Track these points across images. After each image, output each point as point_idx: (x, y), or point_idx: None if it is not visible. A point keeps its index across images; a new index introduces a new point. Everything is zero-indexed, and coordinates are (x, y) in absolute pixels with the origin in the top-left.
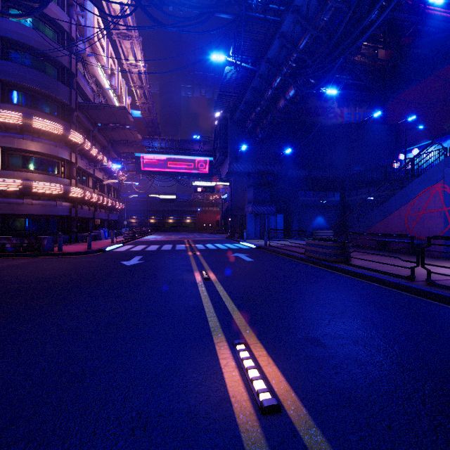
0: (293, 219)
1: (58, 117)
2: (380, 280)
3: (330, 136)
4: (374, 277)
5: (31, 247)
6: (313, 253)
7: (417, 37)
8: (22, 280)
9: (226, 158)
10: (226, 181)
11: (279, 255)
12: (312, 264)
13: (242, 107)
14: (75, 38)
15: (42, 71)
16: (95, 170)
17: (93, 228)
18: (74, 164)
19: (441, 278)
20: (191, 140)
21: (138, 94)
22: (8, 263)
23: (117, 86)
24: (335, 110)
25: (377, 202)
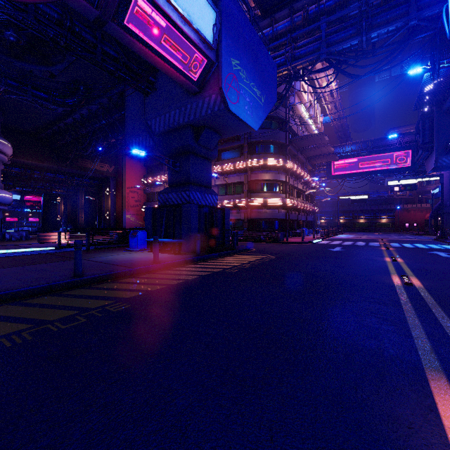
0: None
1: (279, 153)
2: None
3: None
4: None
5: (272, 237)
6: None
7: None
8: (284, 251)
9: (431, 153)
10: (434, 176)
11: None
12: None
13: None
14: (288, 96)
15: (271, 127)
16: (298, 184)
17: (296, 227)
18: (288, 183)
19: None
20: (387, 136)
21: (329, 108)
22: (267, 245)
23: (313, 113)
24: None
25: None
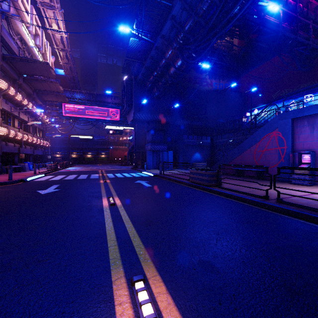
0: (179, 154)
1: None
2: (245, 199)
3: (204, 98)
4: (240, 197)
5: None
6: (196, 179)
7: (259, 34)
8: None
9: (131, 109)
10: (132, 126)
11: (171, 181)
12: (195, 188)
13: (143, 71)
14: None
15: None
16: (20, 113)
17: (18, 162)
18: None
19: (284, 196)
20: (105, 94)
21: (61, 55)
22: None
23: (42, 46)
24: (207, 80)
25: (234, 144)
